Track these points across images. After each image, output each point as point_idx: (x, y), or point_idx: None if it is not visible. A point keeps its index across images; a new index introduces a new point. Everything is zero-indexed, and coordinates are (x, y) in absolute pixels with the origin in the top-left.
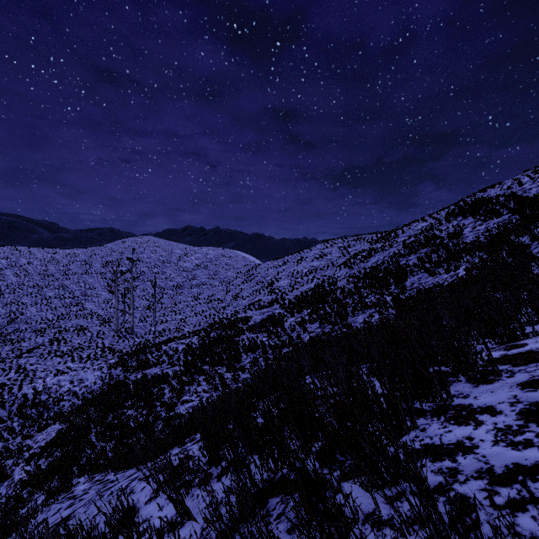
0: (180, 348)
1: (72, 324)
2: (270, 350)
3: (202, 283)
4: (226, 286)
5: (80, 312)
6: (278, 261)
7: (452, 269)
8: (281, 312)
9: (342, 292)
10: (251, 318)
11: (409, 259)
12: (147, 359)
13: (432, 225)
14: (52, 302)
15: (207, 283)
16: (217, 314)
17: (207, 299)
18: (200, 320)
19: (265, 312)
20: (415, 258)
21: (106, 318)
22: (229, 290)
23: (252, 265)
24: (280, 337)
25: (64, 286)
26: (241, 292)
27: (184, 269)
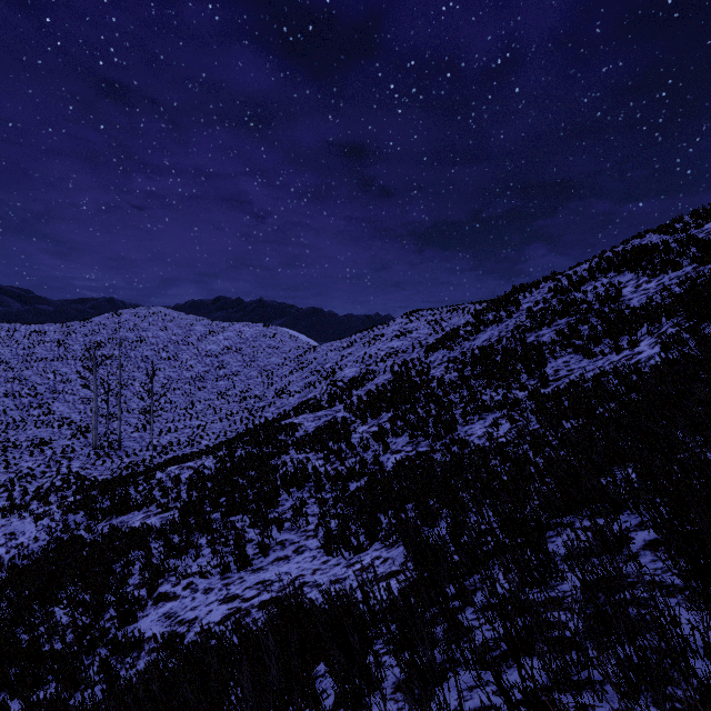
0: (185, 475)
1: (26, 436)
2: (329, 484)
3: (233, 373)
4: (267, 378)
5: (43, 417)
6: (342, 341)
7: (624, 347)
8: (347, 415)
9: (440, 385)
10: (300, 426)
11: (541, 335)
12: (129, 495)
13: (569, 285)
14: (0, 403)
15: (241, 373)
16: (252, 418)
17: (239, 396)
18: (227, 427)
19: (322, 415)
20: (550, 332)
21: (83, 426)
22: (272, 382)
23: (305, 348)
24: (346, 459)
25: (22, 379)
26: (288, 386)
27: (208, 353)
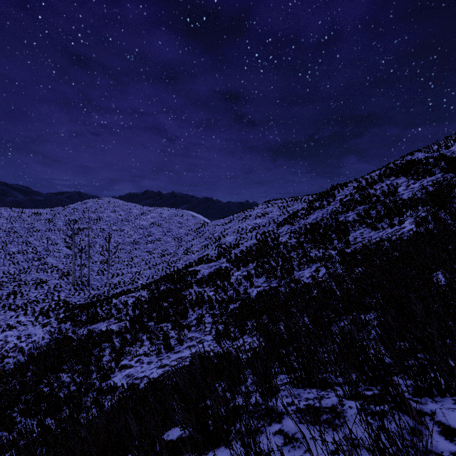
0: (130, 301)
1: (32, 278)
2: (217, 305)
3: (157, 239)
4: (178, 242)
5: (41, 266)
6: (224, 219)
7: (396, 224)
8: (228, 265)
9: (285, 247)
10: (199, 272)
11: (347, 216)
12: (97, 313)
13: (366, 185)
14: (15, 257)
15: (161, 239)
16: (169, 267)
17: (161, 253)
18: (153, 273)
19: (213, 265)
20: (353, 214)
21: (65, 272)
22: (181, 245)
23: (201, 223)
24: (227, 291)
25: (27, 242)
26: (191, 247)
27: (141, 226)
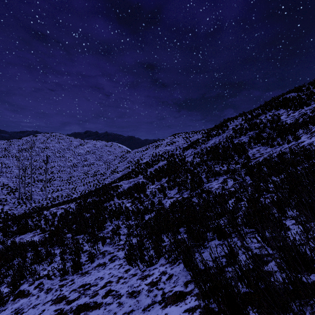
0: (59, 212)
1: None
2: (133, 216)
3: (91, 163)
4: (107, 165)
5: None
6: (142, 148)
7: (290, 141)
8: (144, 181)
9: (191, 164)
10: (120, 186)
11: (241, 139)
12: (27, 224)
13: (252, 116)
14: None
15: (94, 163)
16: (99, 184)
17: (93, 174)
18: (86, 188)
19: (132, 181)
20: (245, 138)
21: (14, 189)
22: (109, 167)
23: (125, 152)
24: (143, 202)
25: None
26: (117, 169)
27: (79, 154)
